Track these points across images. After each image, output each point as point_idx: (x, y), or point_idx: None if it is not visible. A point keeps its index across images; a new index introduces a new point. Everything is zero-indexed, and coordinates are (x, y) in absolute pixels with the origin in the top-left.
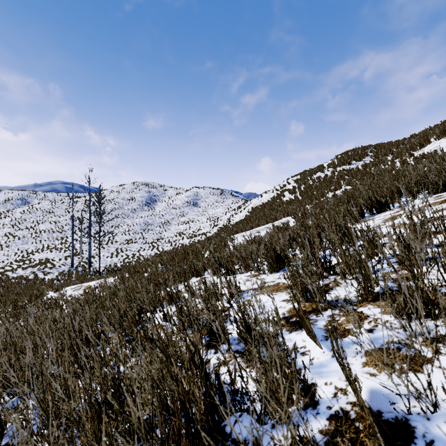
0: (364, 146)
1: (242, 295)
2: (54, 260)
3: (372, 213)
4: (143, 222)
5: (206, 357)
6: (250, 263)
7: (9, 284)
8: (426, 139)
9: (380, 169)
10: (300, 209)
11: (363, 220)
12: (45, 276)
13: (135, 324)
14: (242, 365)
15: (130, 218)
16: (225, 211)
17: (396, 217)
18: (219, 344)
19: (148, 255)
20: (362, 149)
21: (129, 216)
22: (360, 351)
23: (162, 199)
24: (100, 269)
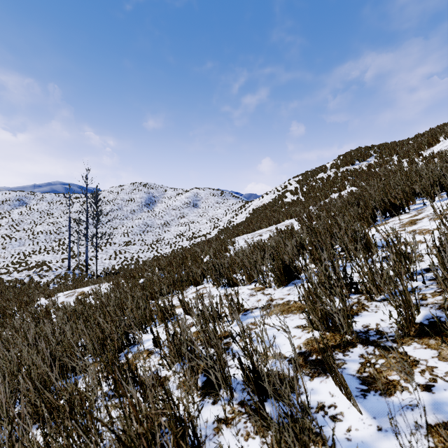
0: (368, 146)
1: (246, 316)
2: (50, 262)
3: (385, 217)
4: (143, 223)
5: (202, 409)
6: (254, 275)
7: (3, 288)
8: (434, 138)
9: (387, 170)
10: (304, 211)
11: (376, 224)
12: (41, 279)
13: (121, 348)
14: (249, 429)
15: (129, 219)
16: (225, 212)
17: (416, 221)
18: (218, 399)
19: (146, 257)
20: (365, 149)
21: (129, 217)
22: (421, 425)
23: (161, 200)
24: (98, 272)
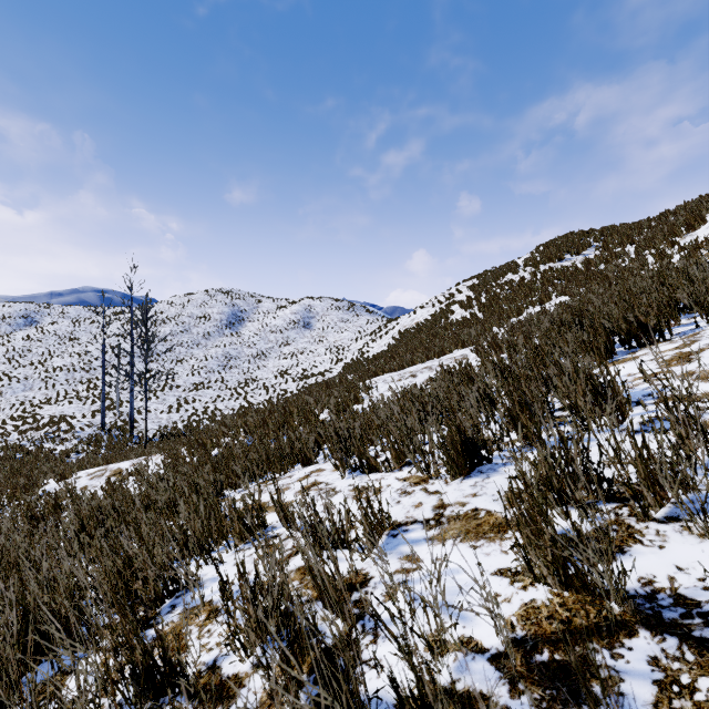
0: (584, 231)
1: (395, 539)
2: (73, 417)
3: (629, 347)
4: (223, 354)
5: None
6: (409, 455)
7: None
8: (698, 217)
9: (620, 268)
10: (486, 336)
11: (614, 360)
12: (57, 445)
13: (162, 596)
14: None
15: (202, 348)
16: (355, 336)
17: (689, 356)
18: None
19: (229, 409)
20: (579, 236)
21: (200, 344)
22: None
23: (253, 317)
24: (150, 432)
